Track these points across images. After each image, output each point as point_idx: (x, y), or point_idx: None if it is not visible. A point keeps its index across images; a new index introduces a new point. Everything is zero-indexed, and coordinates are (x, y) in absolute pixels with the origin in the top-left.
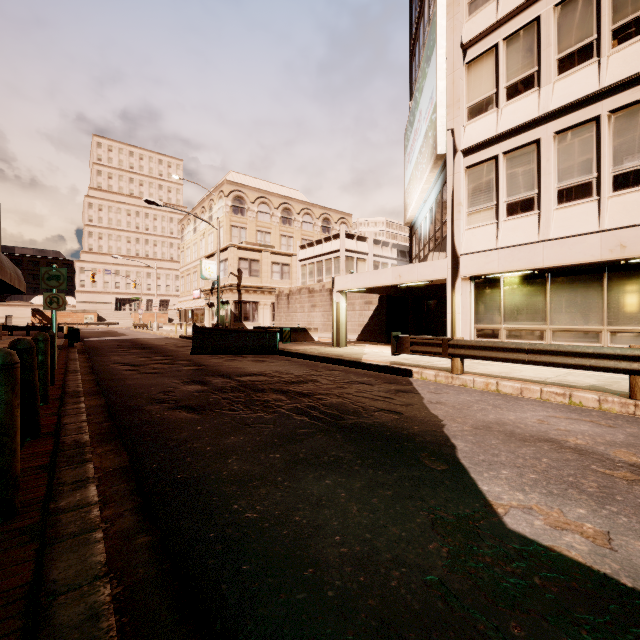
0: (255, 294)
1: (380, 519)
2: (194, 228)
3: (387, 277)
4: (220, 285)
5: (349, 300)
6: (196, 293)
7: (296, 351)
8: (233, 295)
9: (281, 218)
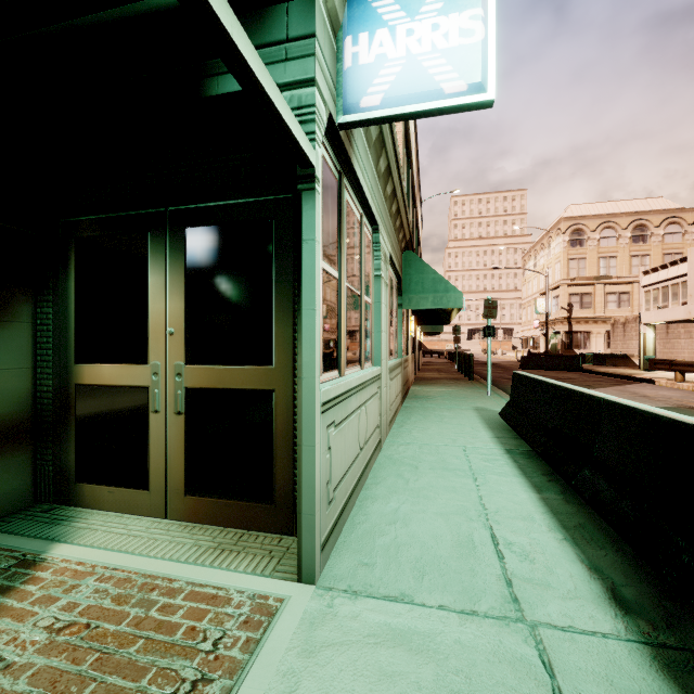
0: (586, 324)
1: None
2: (534, 263)
3: (680, 313)
4: (552, 318)
5: (685, 328)
6: (535, 323)
7: (595, 370)
8: (563, 326)
9: (631, 238)
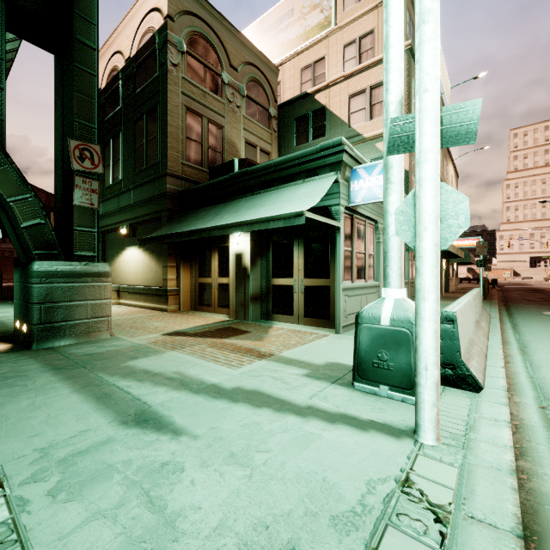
0: None
1: (543, 307)
2: None
3: None
4: None
5: None
6: None
7: None
8: None
9: None
